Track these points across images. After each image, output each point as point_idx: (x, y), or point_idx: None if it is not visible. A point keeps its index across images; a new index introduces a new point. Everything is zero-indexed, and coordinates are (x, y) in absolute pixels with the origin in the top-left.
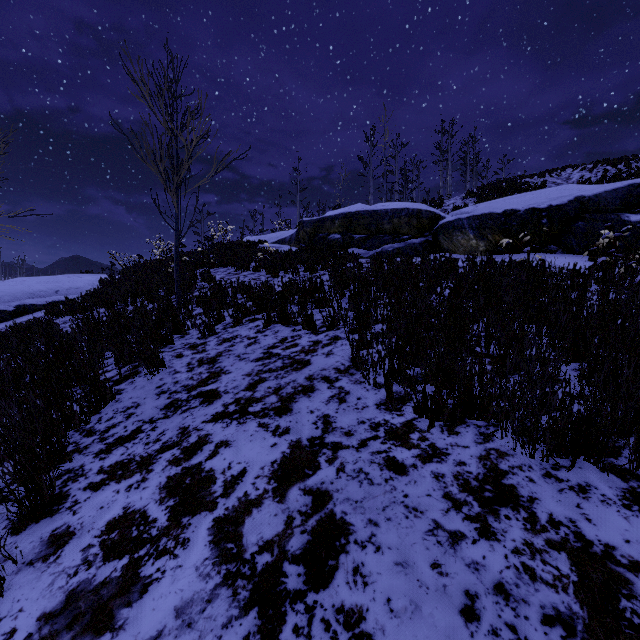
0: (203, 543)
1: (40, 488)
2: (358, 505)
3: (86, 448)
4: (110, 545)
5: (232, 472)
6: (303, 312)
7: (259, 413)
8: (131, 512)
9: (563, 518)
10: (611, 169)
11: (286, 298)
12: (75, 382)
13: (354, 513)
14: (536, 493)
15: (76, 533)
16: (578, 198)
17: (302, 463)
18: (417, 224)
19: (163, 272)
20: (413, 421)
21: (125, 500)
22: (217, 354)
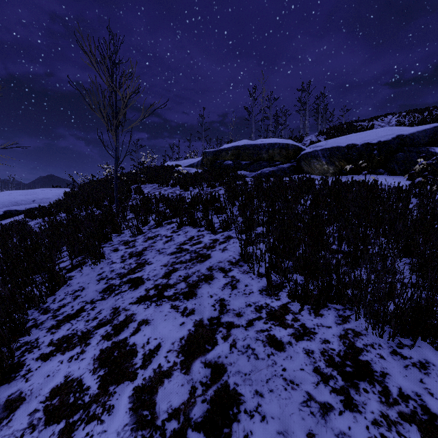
0: (124, 410)
1: (1, 360)
2: (247, 377)
3: (42, 324)
4: (51, 410)
5: (150, 346)
6: (205, 217)
7: (172, 297)
8: (70, 380)
9: (410, 392)
10: (419, 116)
11: (194, 207)
12: (39, 270)
13: (244, 384)
14: (386, 369)
15: (26, 399)
16: (399, 136)
17: (203, 339)
18: (286, 154)
19: (108, 187)
20: (287, 304)
21: (67, 369)
22: (143, 249)
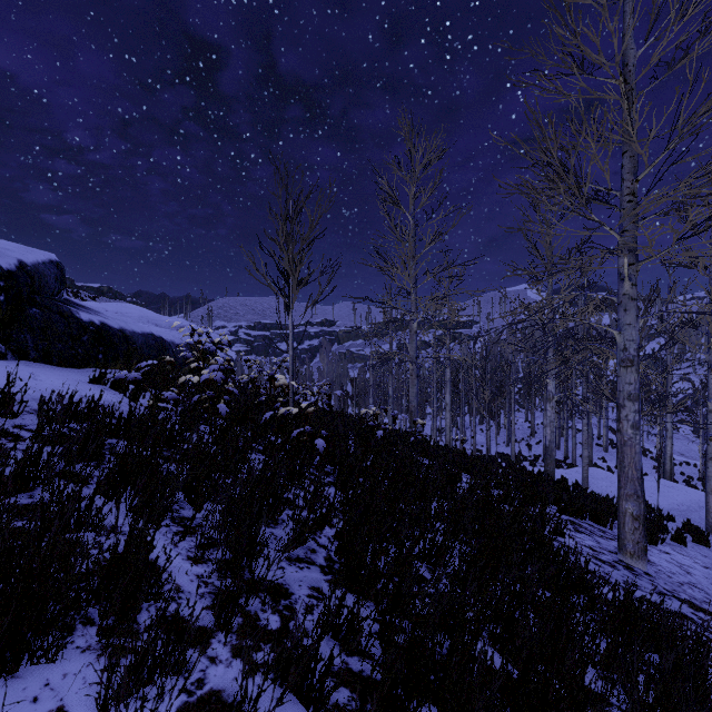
0: None
1: None
2: None
3: None
4: None
5: None
6: None
7: None
8: None
9: None
10: None
11: None
12: None
13: None
14: None
15: None
16: (23, 265)
17: None
18: None
19: None
20: None
21: None
22: None
